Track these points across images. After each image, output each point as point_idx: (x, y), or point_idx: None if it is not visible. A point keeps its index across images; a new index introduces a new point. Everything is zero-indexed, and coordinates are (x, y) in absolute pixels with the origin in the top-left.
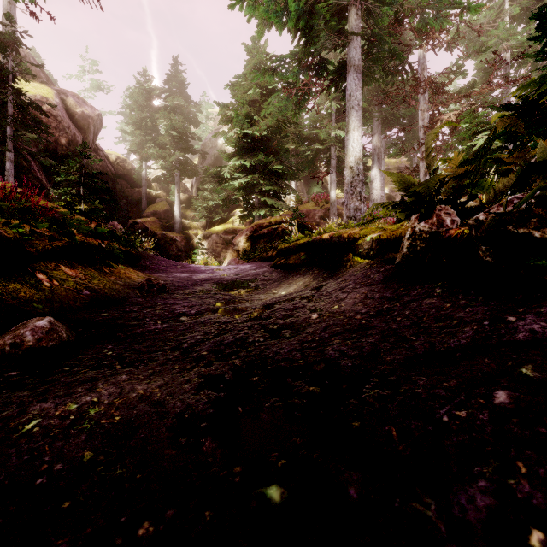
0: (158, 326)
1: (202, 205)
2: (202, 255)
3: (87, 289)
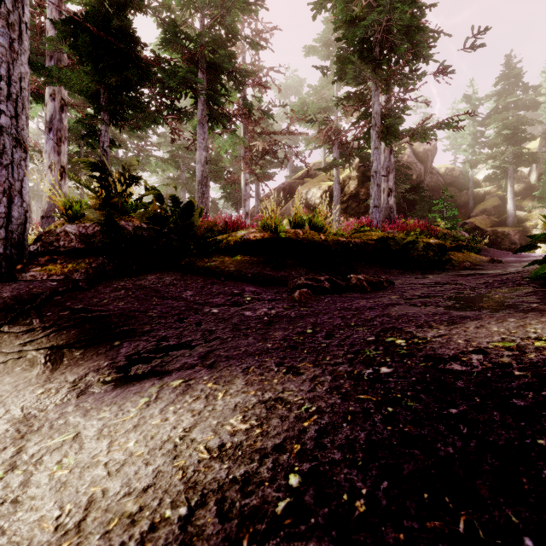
0: (500, 269)
1: (542, 193)
2: (541, 247)
3: (466, 261)
